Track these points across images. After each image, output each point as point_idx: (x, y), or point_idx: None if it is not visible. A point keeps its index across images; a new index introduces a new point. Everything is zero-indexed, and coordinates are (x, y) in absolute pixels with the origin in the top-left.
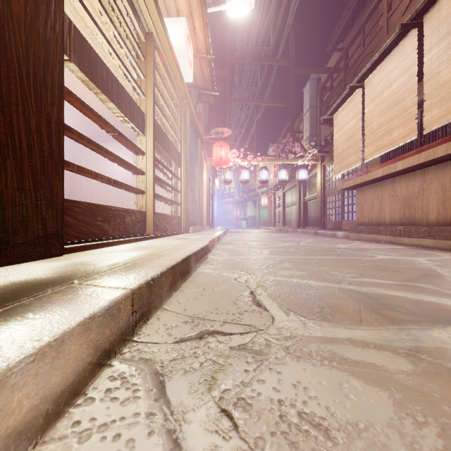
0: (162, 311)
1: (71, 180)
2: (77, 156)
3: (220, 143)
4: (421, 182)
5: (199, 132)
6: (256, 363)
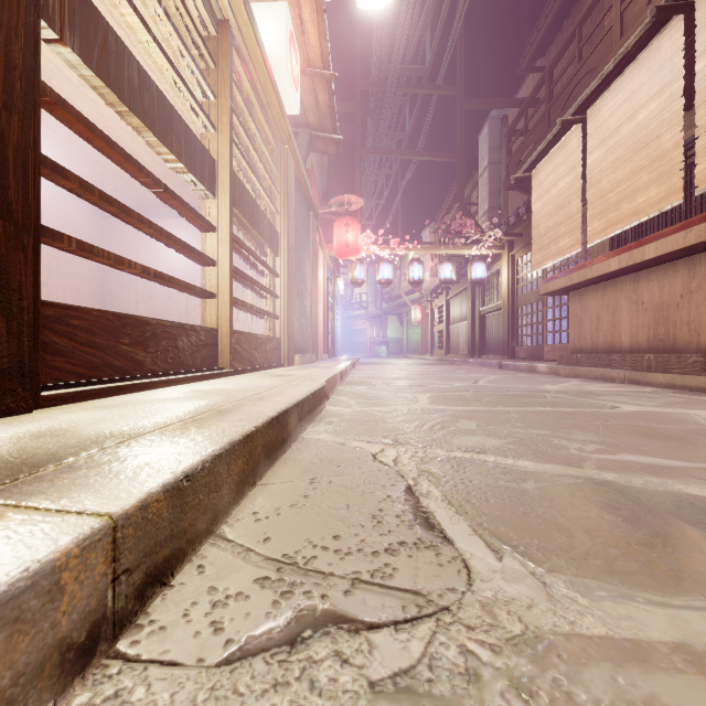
0: (214, 542)
1: (103, 278)
2: (114, 240)
3: (346, 220)
4: (686, 278)
5: (310, 200)
6: None
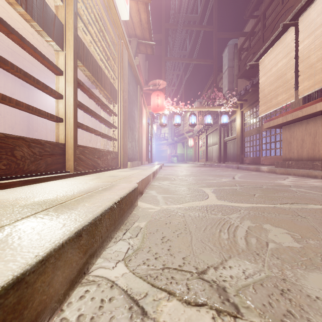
0: None
1: (28, 121)
2: (34, 101)
3: (157, 92)
4: None
5: (138, 78)
6: None
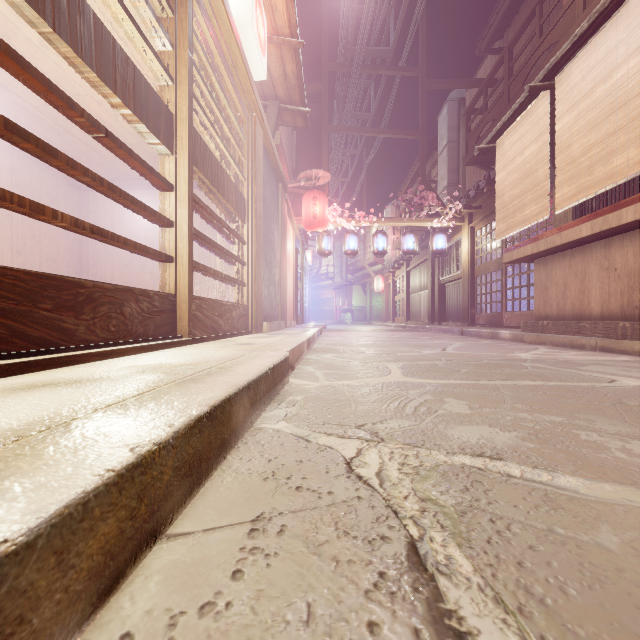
0: None
1: (80, 248)
2: (90, 211)
3: (314, 193)
4: None
5: (279, 171)
6: None
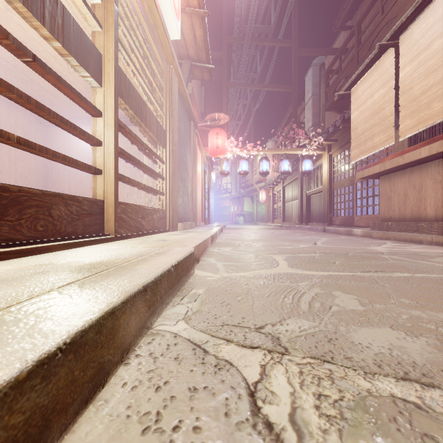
0: None
1: (46, 169)
2: (53, 142)
3: (217, 130)
4: None
5: (191, 112)
6: None
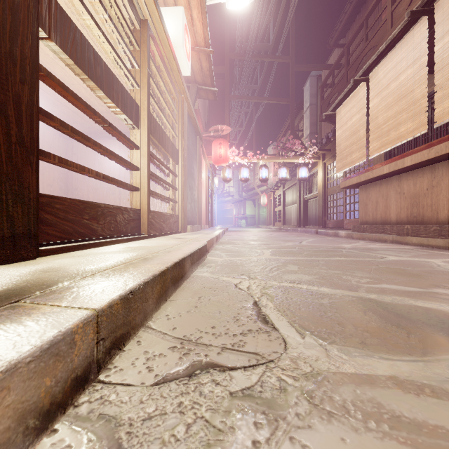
0: (145, 330)
1: (67, 178)
2: (74, 153)
3: (220, 141)
4: (430, 178)
5: (197, 128)
6: (268, 427)
